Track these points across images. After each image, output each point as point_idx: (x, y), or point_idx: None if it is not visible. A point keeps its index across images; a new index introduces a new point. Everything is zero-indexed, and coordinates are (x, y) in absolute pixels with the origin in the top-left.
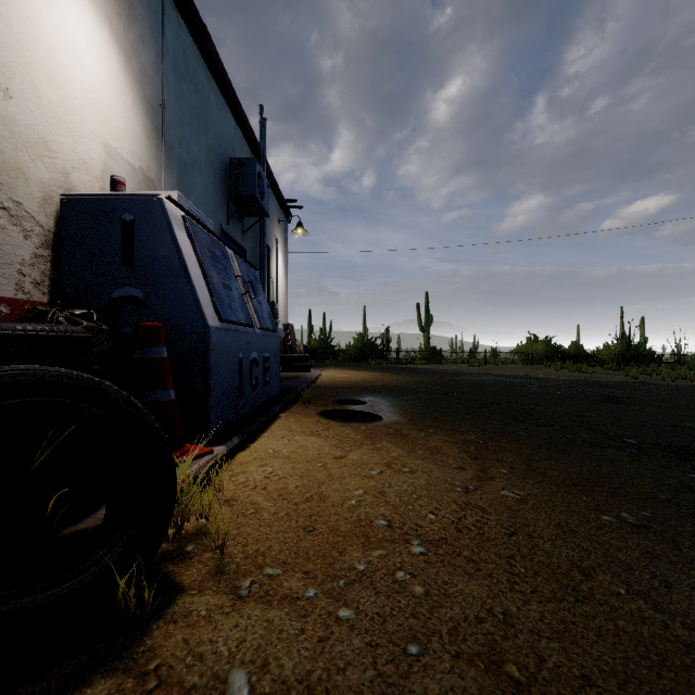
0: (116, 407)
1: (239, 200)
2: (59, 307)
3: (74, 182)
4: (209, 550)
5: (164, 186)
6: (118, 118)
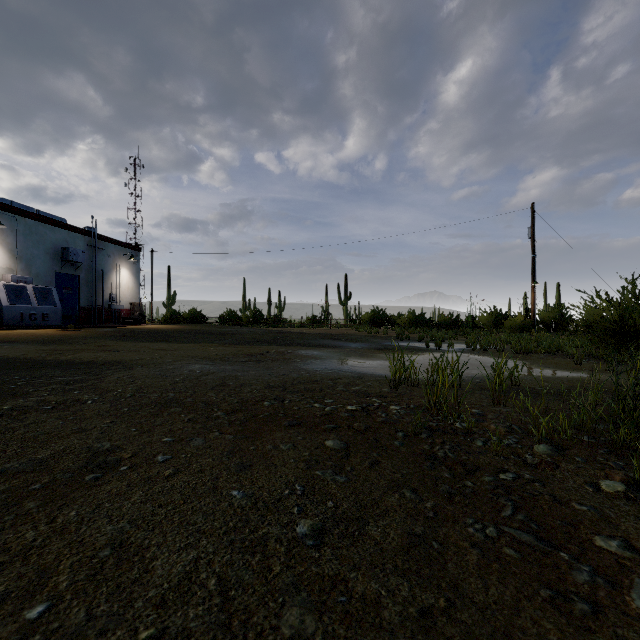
0: None
1: (66, 260)
2: None
3: None
4: None
5: (18, 268)
6: None
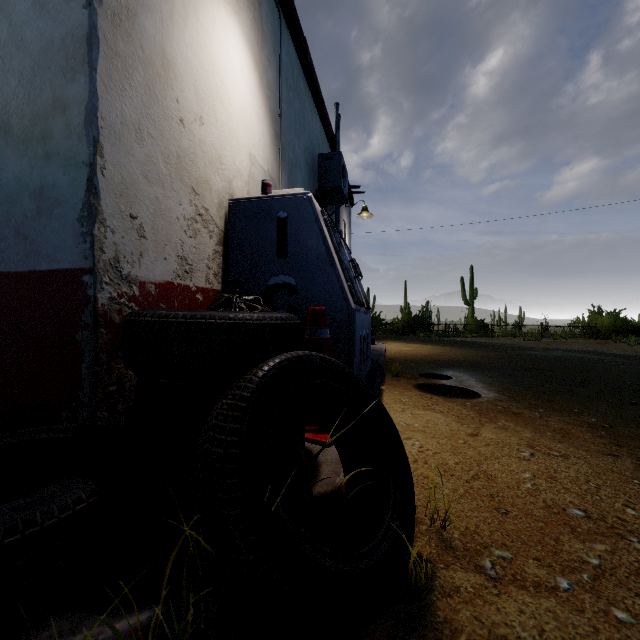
0: (359, 388)
1: (325, 191)
2: (238, 294)
3: (234, 188)
4: (420, 522)
5: (280, 184)
6: (256, 130)
